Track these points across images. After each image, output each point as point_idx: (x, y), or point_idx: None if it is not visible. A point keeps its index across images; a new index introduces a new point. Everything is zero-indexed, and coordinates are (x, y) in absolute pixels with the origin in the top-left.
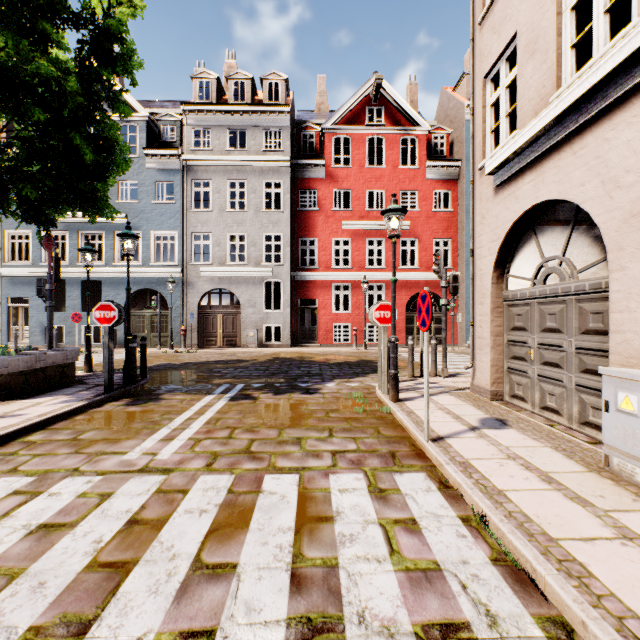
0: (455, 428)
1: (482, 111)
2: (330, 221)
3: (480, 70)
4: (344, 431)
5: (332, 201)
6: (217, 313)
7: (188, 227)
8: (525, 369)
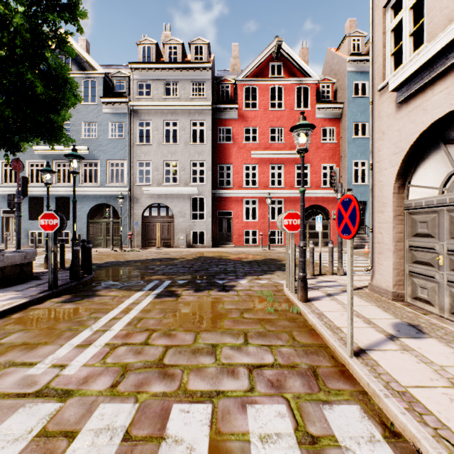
0: (372, 336)
1: (382, 37)
2: (242, 151)
3: (380, 0)
4: (259, 336)
5: (243, 136)
6: (156, 222)
7: (134, 157)
8: (432, 274)
